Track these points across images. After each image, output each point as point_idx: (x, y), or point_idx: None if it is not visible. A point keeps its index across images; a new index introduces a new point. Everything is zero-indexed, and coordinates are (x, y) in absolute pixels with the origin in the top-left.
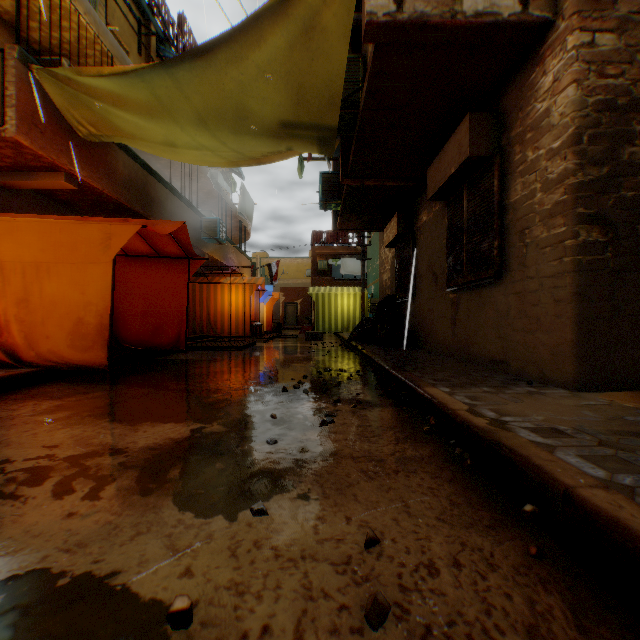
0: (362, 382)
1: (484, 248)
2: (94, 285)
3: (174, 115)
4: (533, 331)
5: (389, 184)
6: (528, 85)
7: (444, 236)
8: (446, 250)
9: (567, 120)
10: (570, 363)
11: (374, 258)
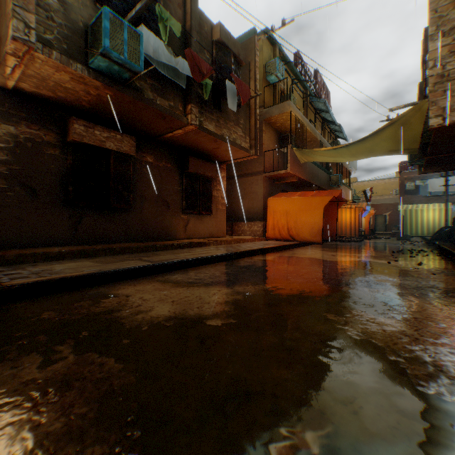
0: (430, 253)
1: None
2: (317, 216)
3: (342, 155)
4: None
5: None
6: None
7: None
8: None
9: None
10: None
11: None
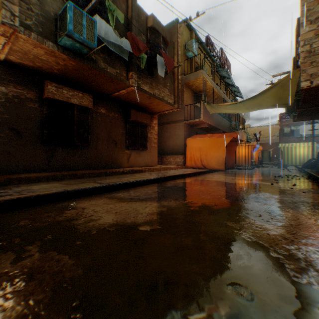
0: (301, 177)
1: None
2: (221, 151)
3: (239, 108)
4: None
5: None
6: None
7: None
8: None
9: None
10: None
11: None
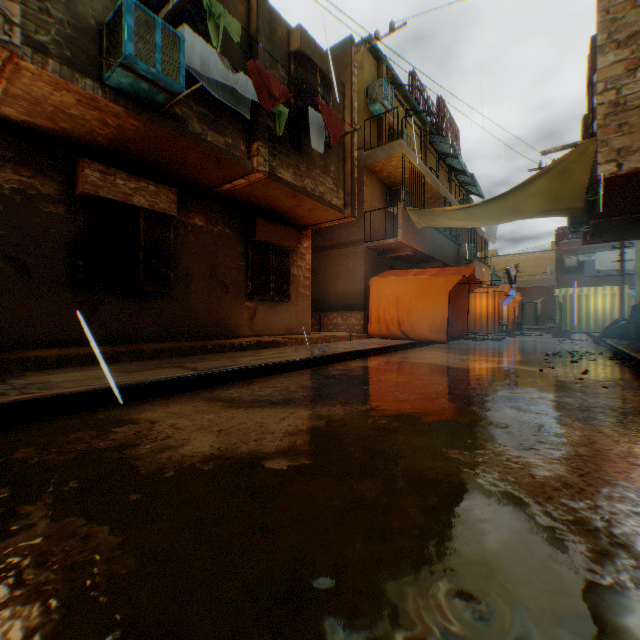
0: (599, 356)
1: None
2: (439, 304)
3: (476, 218)
4: None
5: (634, 216)
6: None
7: None
8: None
9: None
10: None
11: None
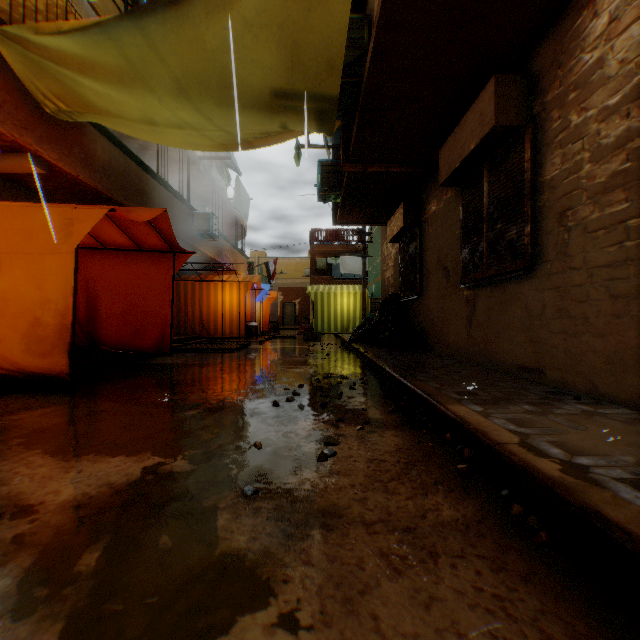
0: (367, 393)
1: (511, 236)
2: (53, 279)
3: (149, 83)
4: (578, 334)
5: (395, 170)
6: (571, 34)
7: (457, 226)
8: (460, 241)
9: (631, 67)
10: (635, 375)
11: (375, 256)
